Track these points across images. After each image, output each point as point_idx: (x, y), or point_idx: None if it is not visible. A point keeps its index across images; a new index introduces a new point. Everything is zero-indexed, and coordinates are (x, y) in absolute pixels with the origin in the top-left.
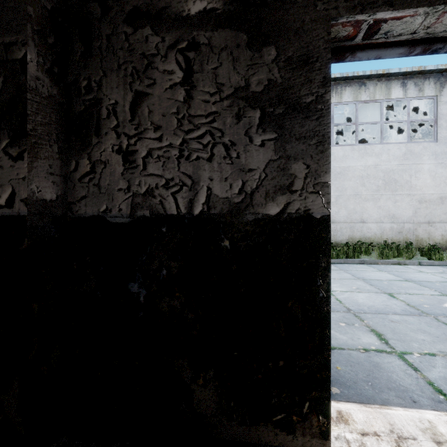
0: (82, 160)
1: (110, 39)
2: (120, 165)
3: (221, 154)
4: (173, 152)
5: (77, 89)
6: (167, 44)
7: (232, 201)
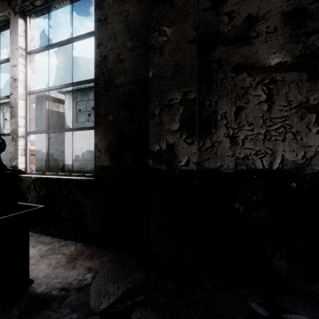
0: (206, 141)
1: (222, 80)
2: (228, 143)
3: (290, 138)
4: (260, 137)
5: (204, 105)
6: (257, 81)
7: (297, 162)
